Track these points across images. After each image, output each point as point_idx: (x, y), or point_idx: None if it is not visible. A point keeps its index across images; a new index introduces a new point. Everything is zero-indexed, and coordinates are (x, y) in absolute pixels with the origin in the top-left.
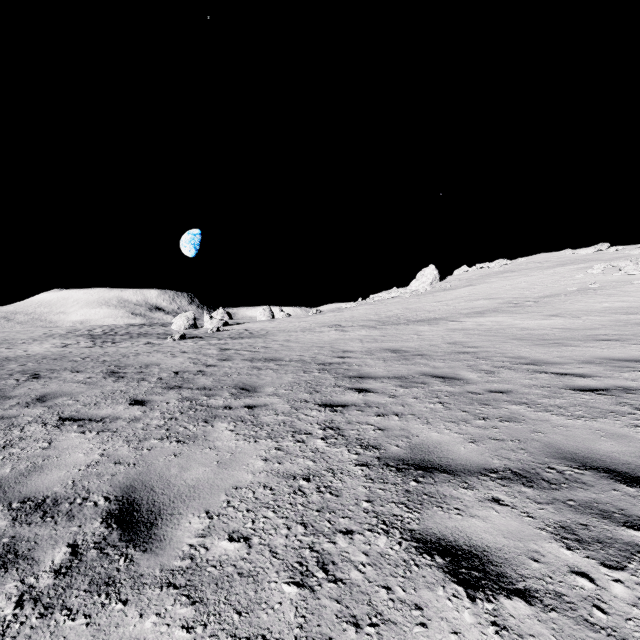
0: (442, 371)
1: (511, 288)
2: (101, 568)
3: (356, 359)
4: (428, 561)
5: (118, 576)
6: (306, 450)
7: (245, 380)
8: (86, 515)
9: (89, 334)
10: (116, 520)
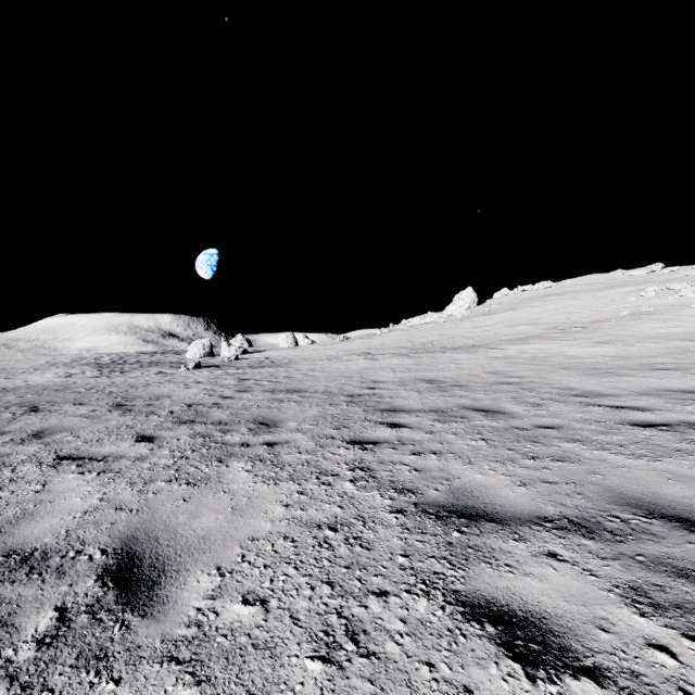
0: (483, 404)
1: (556, 312)
2: (92, 637)
3: (388, 390)
4: (477, 630)
5: (111, 648)
6: (333, 494)
7: (265, 414)
8: (79, 571)
9: (96, 363)
10: (113, 578)
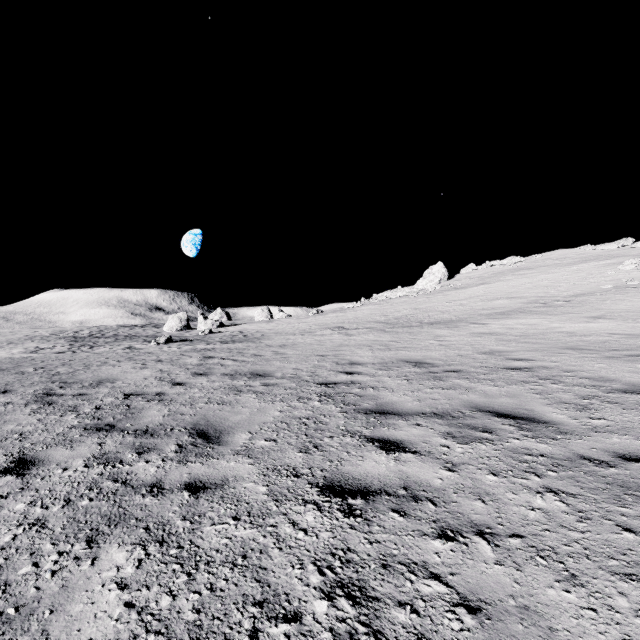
0: (503, 403)
1: (532, 286)
2: None
3: (369, 376)
4: None
5: None
6: None
7: (212, 414)
8: None
9: (73, 336)
10: None
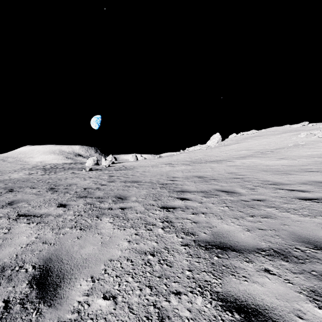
0: (226, 188)
1: (259, 144)
2: (20, 319)
3: (180, 181)
4: (230, 317)
5: None
6: (152, 235)
7: (121, 193)
8: (19, 278)
9: (43, 168)
10: (36, 282)
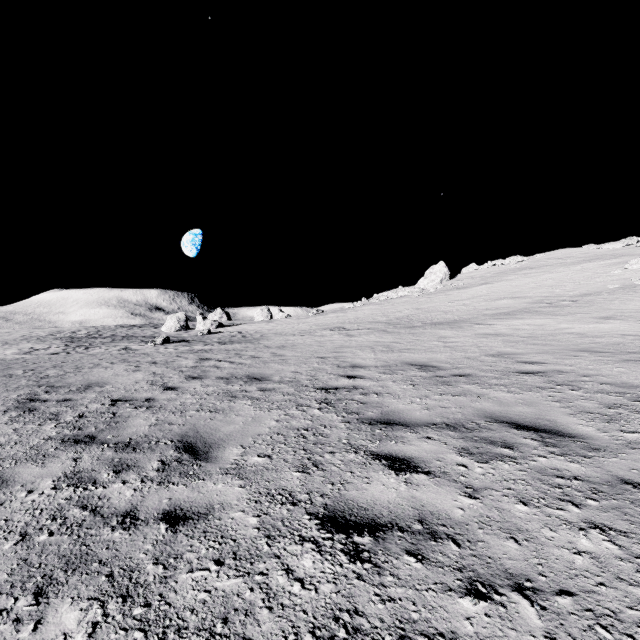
0: (520, 412)
1: (536, 286)
2: None
3: (372, 381)
4: None
5: None
6: None
7: (202, 424)
8: None
9: (70, 336)
10: None
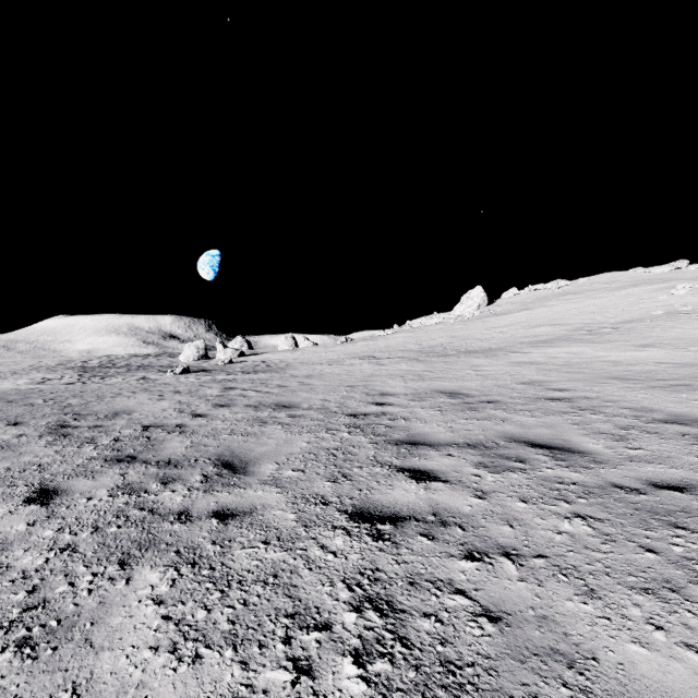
0: (539, 433)
1: (578, 312)
2: None
3: (401, 407)
4: None
5: None
6: None
7: (236, 445)
8: None
9: (82, 366)
10: None
